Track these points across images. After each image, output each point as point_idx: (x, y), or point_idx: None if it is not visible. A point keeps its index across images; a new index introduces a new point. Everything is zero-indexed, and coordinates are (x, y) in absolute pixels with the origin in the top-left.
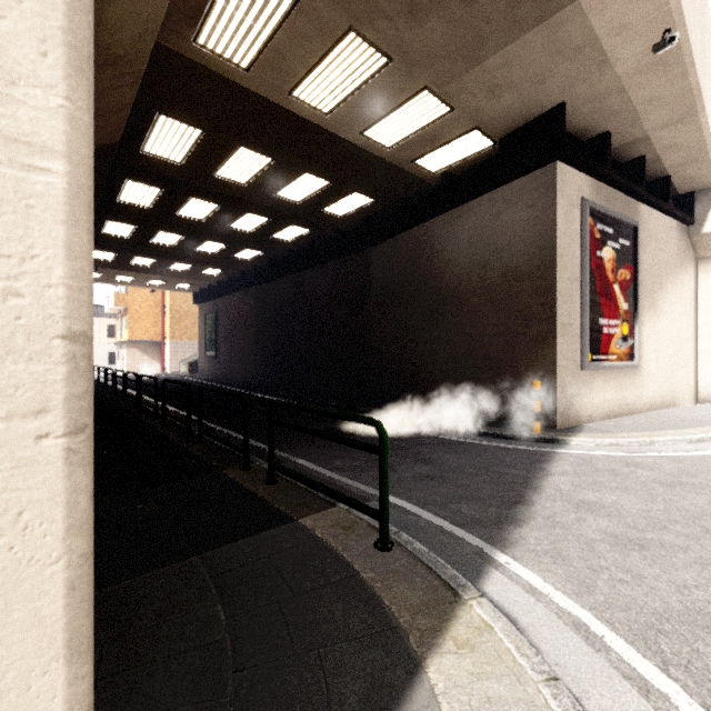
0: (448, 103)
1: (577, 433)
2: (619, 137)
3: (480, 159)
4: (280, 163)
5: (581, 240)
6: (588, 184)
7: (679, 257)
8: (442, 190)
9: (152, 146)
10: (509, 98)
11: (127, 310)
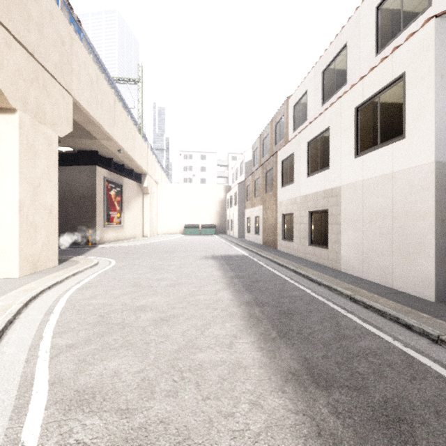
0: (59, 141)
1: (101, 245)
2: (116, 159)
3: (70, 152)
4: None
5: (104, 189)
6: (106, 172)
7: (137, 193)
8: None
9: None
10: (81, 145)
11: None
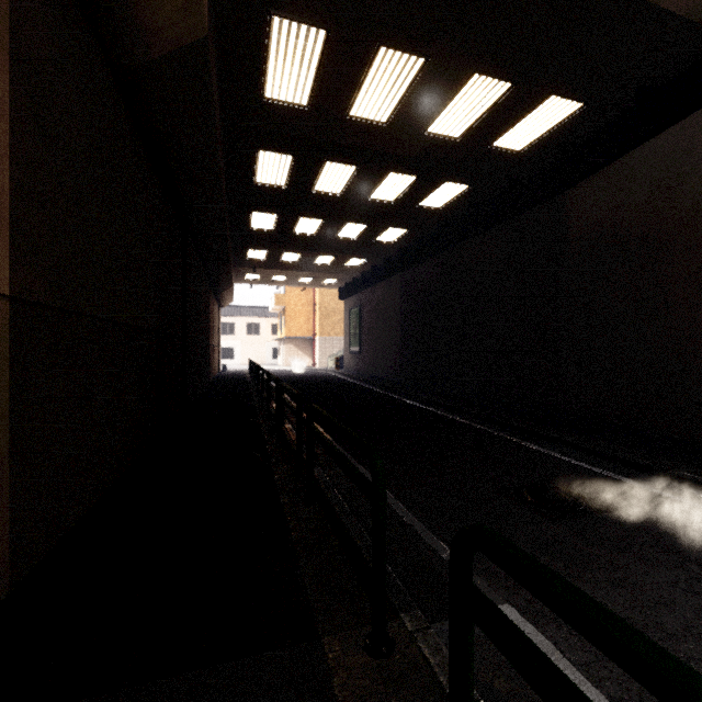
0: None
1: None
2: None
3: None
4: (436, 66)
5: None
6: None
7: None
8: None
9: (272, 83)
10: None
11: (284, 309)
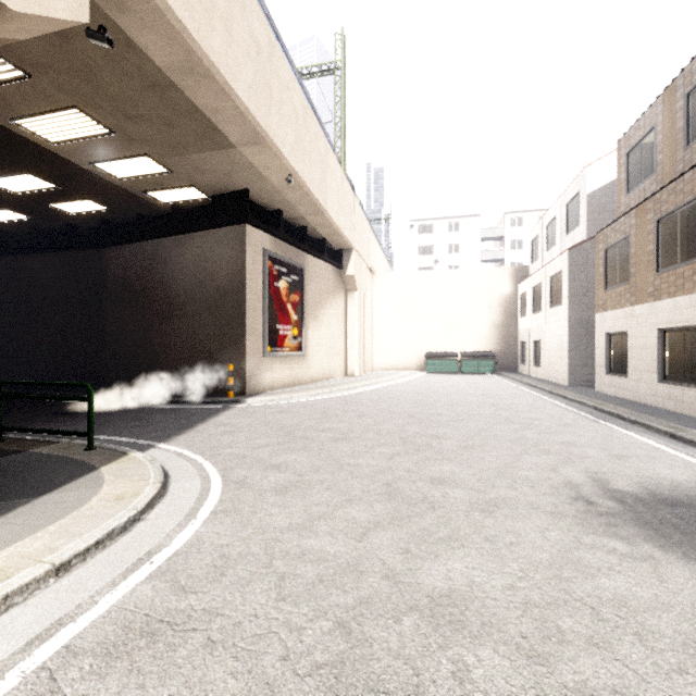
0: (167, 168)
1: (255, 397)
2: (288, 214)
3: (201, 203)
4: None
5: (263, 275)
6: (269, 240)
7: (334, 288)
8: (172, 218)
9: None
10: (211, 177)
11: None
